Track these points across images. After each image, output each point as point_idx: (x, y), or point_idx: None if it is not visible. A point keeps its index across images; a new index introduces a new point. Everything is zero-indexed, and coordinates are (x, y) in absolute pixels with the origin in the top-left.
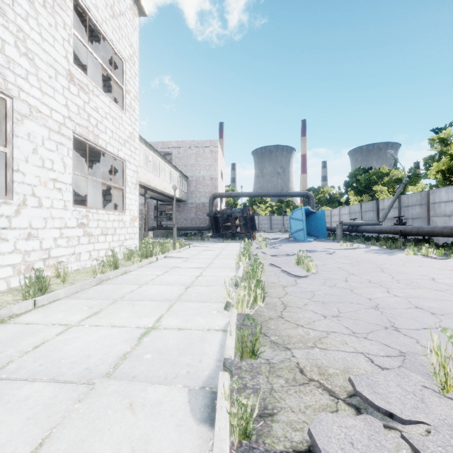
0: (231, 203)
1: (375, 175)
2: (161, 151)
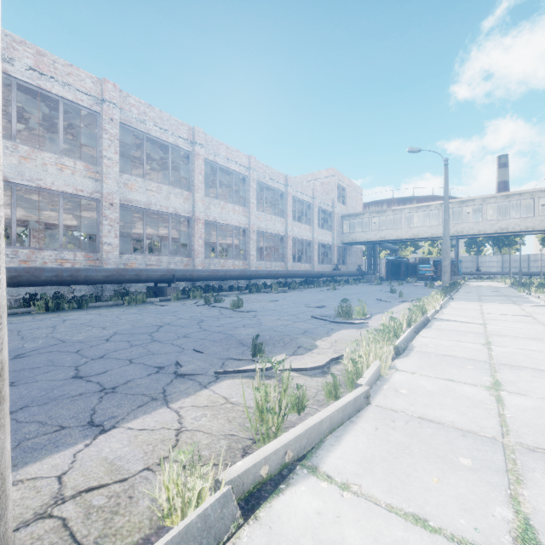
0: None
1: None
2: (341, 183)
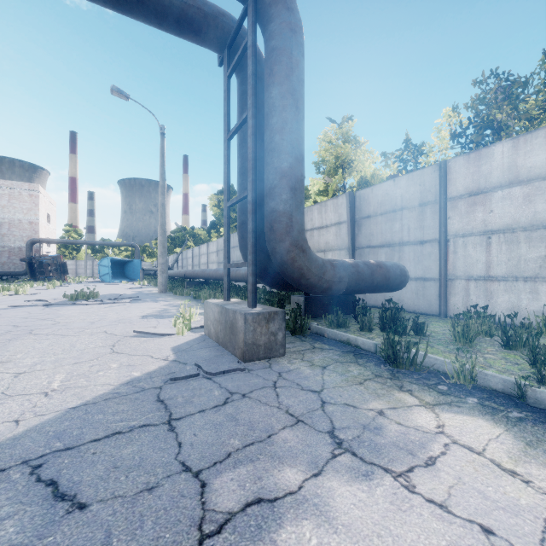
0: (72, 245)
1: (189, 234)
2: None
